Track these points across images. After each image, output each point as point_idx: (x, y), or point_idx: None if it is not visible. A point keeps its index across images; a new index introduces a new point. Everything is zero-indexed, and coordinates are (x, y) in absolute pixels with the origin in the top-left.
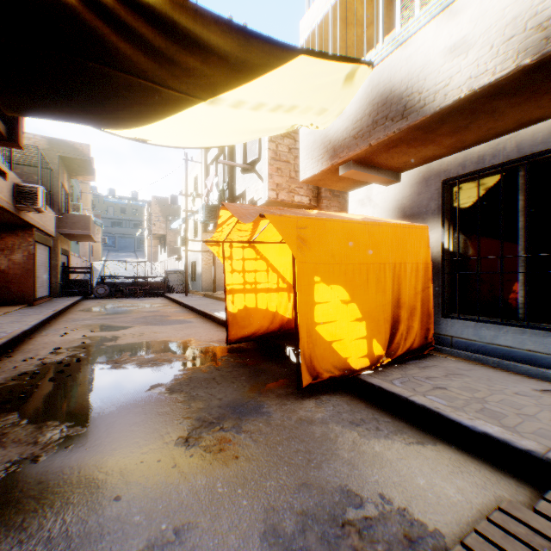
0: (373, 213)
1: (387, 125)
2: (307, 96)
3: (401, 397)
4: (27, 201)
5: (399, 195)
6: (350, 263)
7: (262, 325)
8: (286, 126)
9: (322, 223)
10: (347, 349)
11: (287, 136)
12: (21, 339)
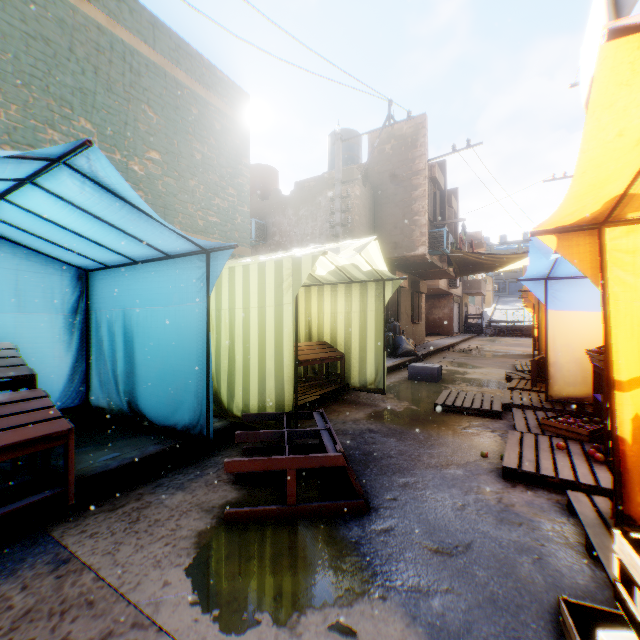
0: None
1: None
2: None
3: None
4: (452, 285)
5: None
6: None
7: None
8: None
9: None
10: None
11: None
12: (455, 345)
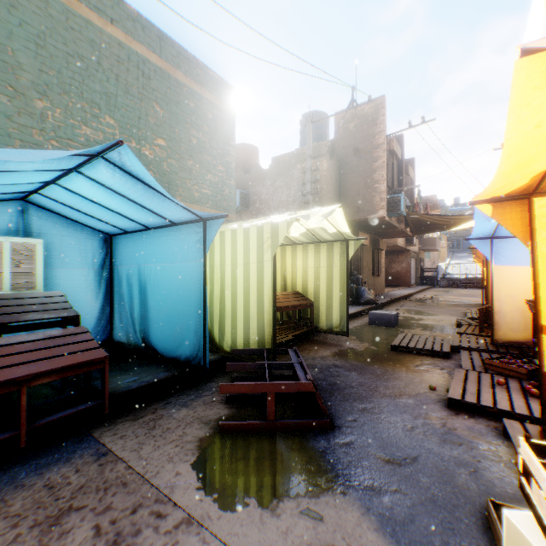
0: None
1: None
2: None
3: None
4: (409, 243)
5: None
6: None
7: None
8: None
9: None
10: None
11: None
12: (411, 295)
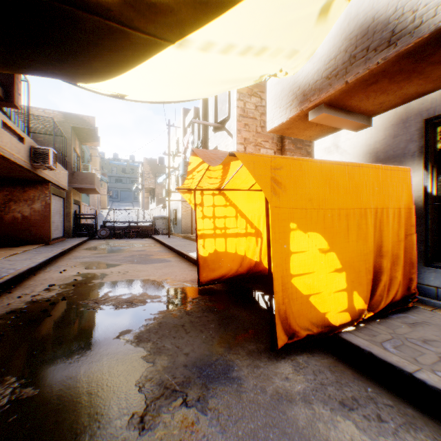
0: (340, 159)
1: (368, 57)
2: (278, 35)
3: (402, 371)
4: (41, 161)
5: (371, 139)
6: (329, 207)
7: (231, 267)
8: (254, 77)
9: (298, 163)
10: (325, 303)
11: (254, 95)
12: (27, 275)
